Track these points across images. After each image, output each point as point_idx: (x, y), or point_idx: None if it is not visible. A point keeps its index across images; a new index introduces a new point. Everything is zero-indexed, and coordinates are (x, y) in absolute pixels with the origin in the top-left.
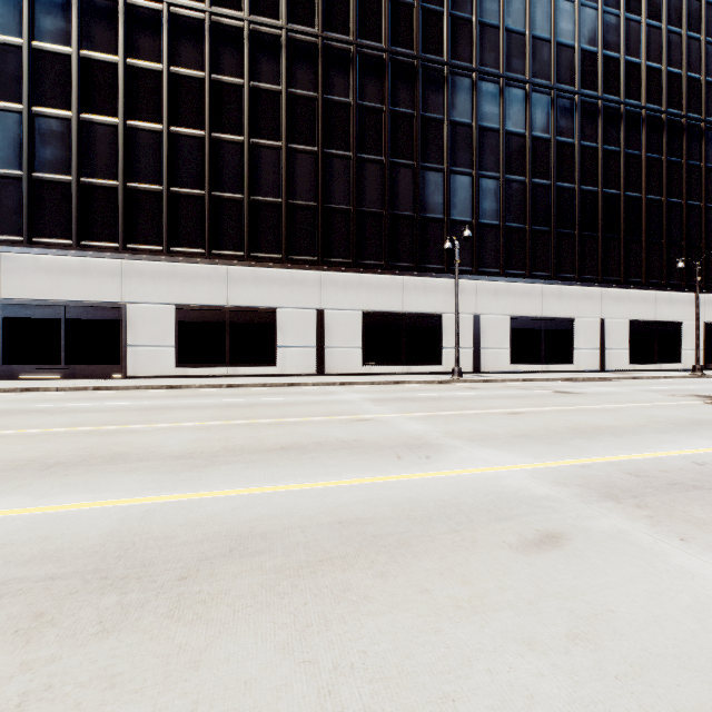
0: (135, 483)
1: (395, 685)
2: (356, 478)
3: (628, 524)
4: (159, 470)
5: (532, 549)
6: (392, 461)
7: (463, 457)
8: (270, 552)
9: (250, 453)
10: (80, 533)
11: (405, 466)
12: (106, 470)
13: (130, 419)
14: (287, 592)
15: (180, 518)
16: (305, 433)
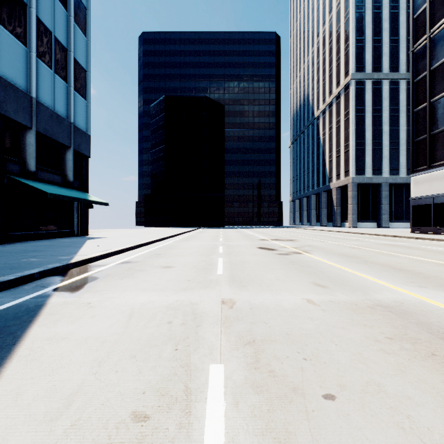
0: (335, 260)
1: (269, 271)
2: (362, 274)
3: (342, 298)
4: (349, 260)
5: (313, 283)
6: (401, 280)
7: (435, 293)
8: (303, 267)
9: (382, 266)
10: (306, 260)
11: (392, 281)
12: (344, 257)
13: (415, 254)
14: (289, 268)
15: (315, 263)
16: (443, 272)
